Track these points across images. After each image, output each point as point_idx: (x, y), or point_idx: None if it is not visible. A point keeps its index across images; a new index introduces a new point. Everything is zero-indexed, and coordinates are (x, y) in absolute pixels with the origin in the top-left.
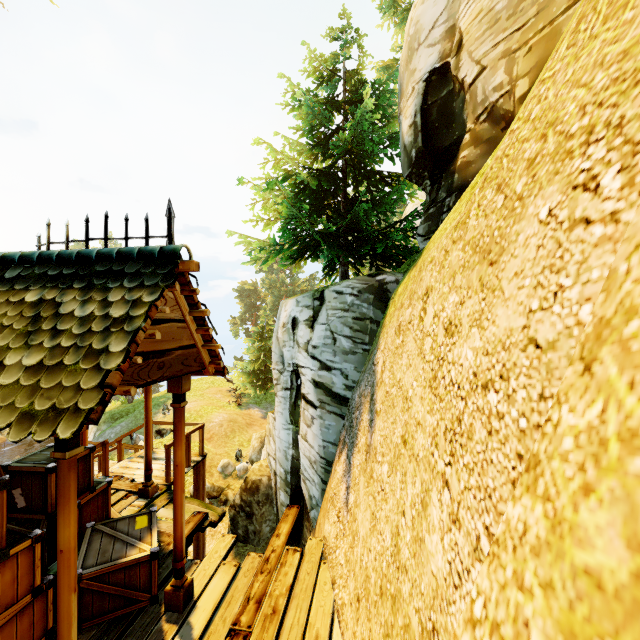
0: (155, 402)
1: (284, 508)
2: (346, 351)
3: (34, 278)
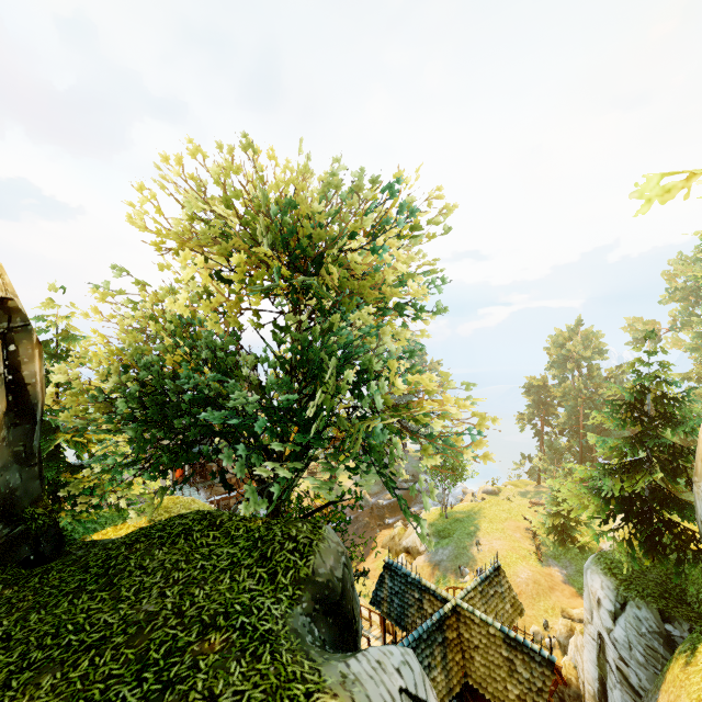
0: (467, 530)
1: None
2: (640, 663)
3: (501, 640)
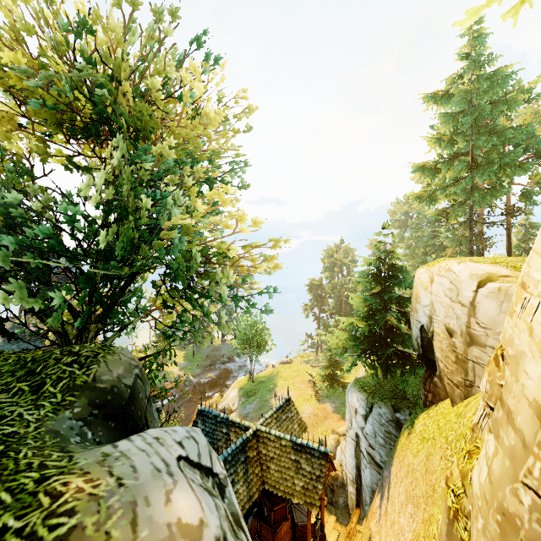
0: (268, 388)
1: (351, 495)
2: (381, 444)
3: (290, 448)
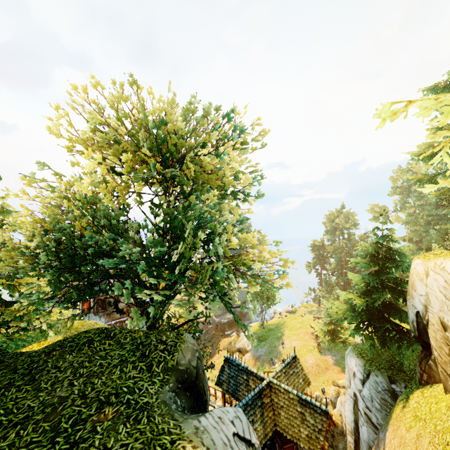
0: (276, 335)
1: (350, 444)
2: (377, 409)
3: (297, 401)
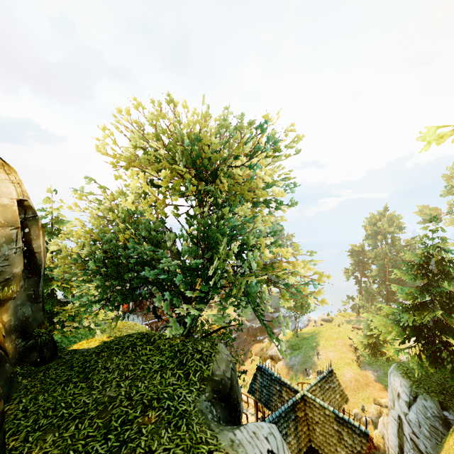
0: (311, 345)
1: None
2: (426, 436)
3: (333, 418)
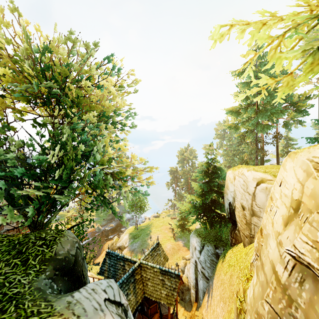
0: (146, 233)
1: (193, 295)
2: (208, 267)
3: (159, 272)
